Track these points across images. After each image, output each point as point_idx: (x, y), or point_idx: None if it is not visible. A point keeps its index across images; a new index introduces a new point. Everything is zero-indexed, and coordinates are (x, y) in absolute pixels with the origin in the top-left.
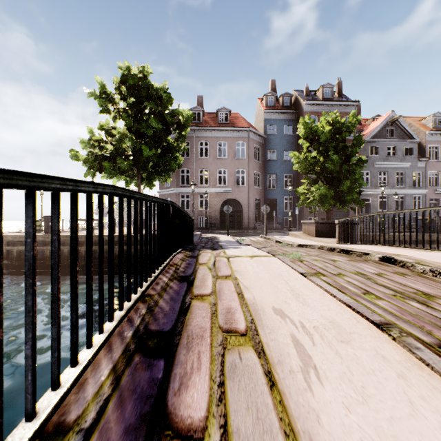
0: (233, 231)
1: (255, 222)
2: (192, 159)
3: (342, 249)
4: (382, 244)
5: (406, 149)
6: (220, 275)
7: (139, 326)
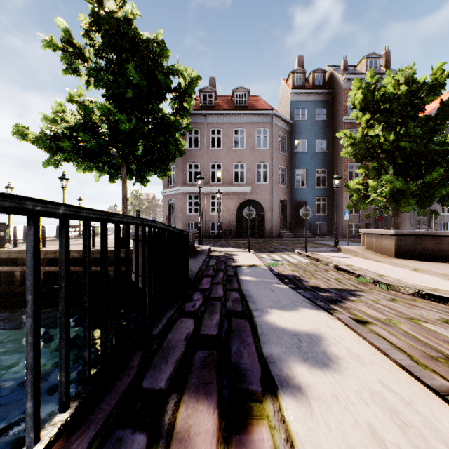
0: (253, 241)
1: (280, 228)
2: (202, 151)
3: None
4: None
5: None
6: None
7: None
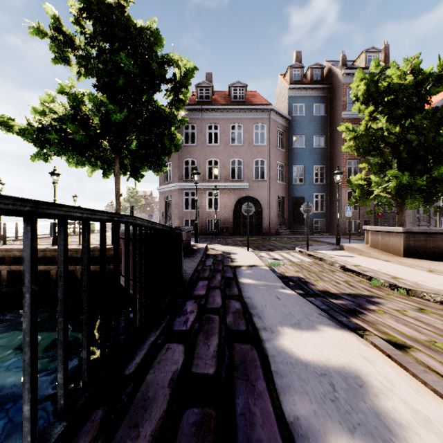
0: (251, 238)
1: (277, 225)
2: (198, 147)
3: None
4: None
5: None
6: None
7: None
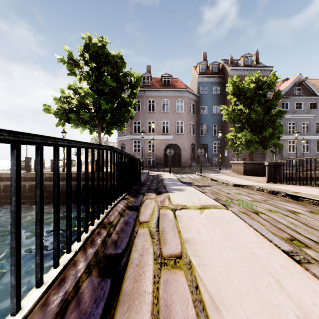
0: (174, 168)
1: (191, 161)
2: (142, 113)
3: (288, 194)
4: None
5: (310, 104)
6: (166, 253)
7: None
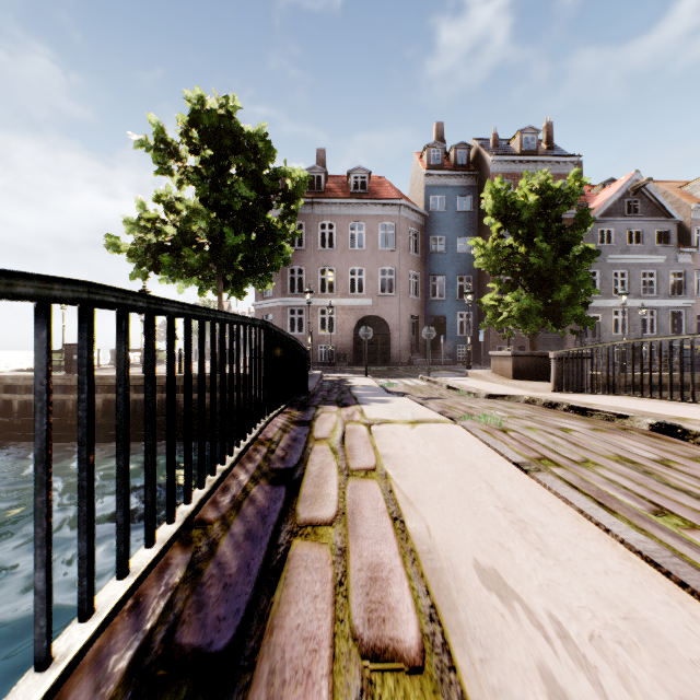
0: (374, 368)
1: (410, 353)
2: (308, 251)
3: (572, 406)
4: (639, 396)
5: (659, 234)
6: (355, 467)
7: (154, 630)
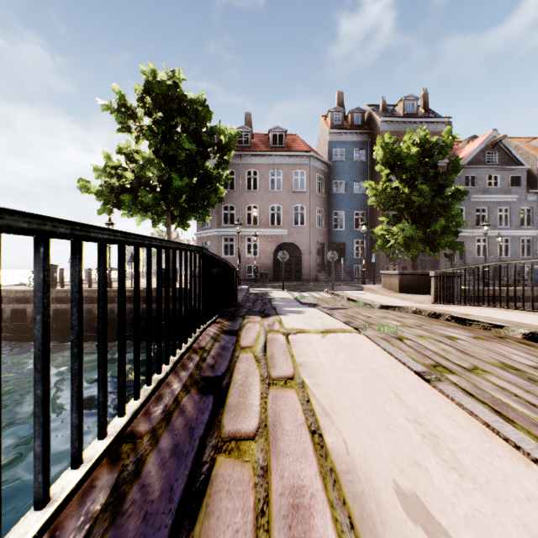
0: (289, 283)
1: (317, 272)
2: (238, 192)
3: (453, 317)
4: (505, 307)
5: (512, 179)
6: (275, 375)
7: None
